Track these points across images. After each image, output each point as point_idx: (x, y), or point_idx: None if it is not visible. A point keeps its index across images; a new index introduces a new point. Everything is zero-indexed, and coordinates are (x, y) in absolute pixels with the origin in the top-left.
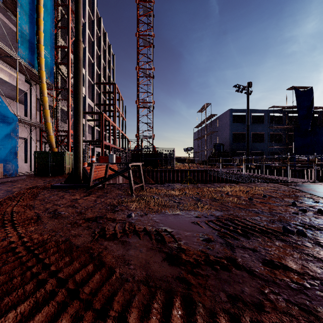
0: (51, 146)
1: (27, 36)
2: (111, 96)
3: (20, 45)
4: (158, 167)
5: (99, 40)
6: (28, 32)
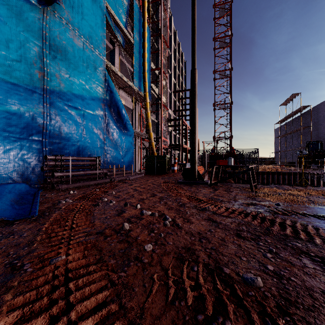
0: (153, 151)
1: (138, 68)
2: (183, 101)
3: (135, 76)
4: (239, 169)
5: (174, 52)
6: (138, 65)
